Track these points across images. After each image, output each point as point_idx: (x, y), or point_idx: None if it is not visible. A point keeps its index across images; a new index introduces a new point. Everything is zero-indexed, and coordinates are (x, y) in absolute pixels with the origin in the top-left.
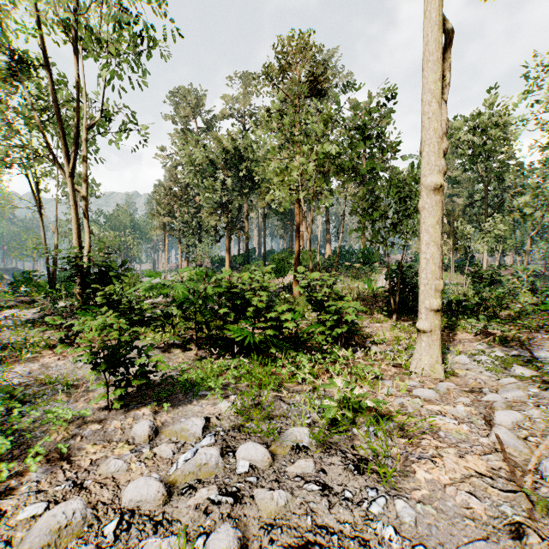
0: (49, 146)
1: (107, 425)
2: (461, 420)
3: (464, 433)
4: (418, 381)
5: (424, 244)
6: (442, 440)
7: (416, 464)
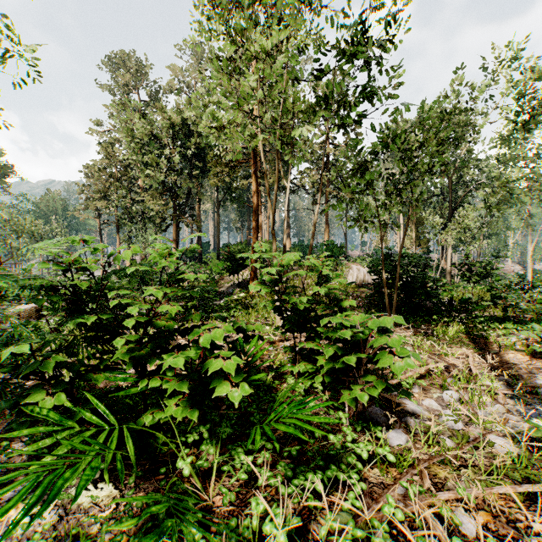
0: None
1: None
2: None
3: None
4: None
5: None
6: None
7: None
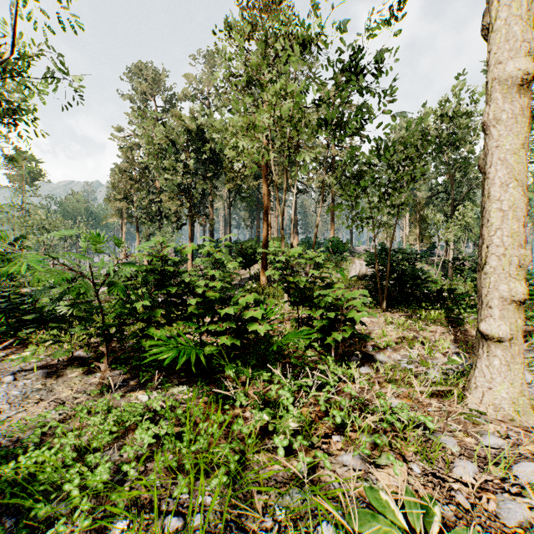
0: None
1: None
2: None
3: None
4: (495, 432)
5: (496, 185)
6: None
7: None
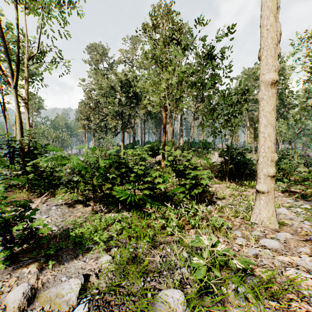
0: (2, 69)
1: None
2: None
3: None
4: (259, 230)
5: (262, 126)
6: (308, 301)
7: None
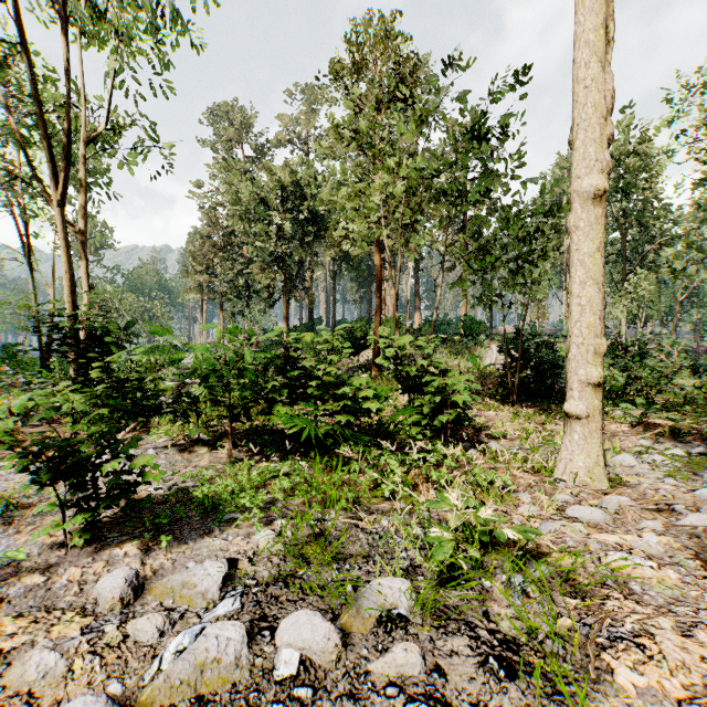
0: (31, 165)
1: (56, 577)
2: (658, 561)
3: (673, 585)
4: (569, 493)
5: (576, 284)
6: (639, 599)
7: (609, 652)
